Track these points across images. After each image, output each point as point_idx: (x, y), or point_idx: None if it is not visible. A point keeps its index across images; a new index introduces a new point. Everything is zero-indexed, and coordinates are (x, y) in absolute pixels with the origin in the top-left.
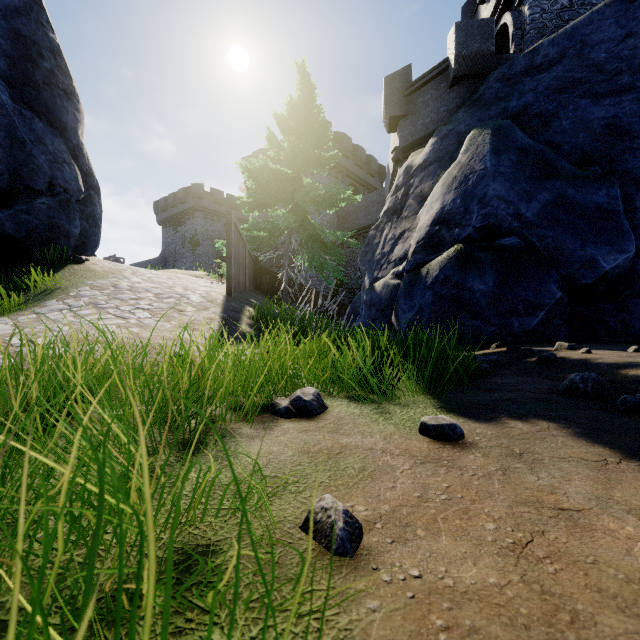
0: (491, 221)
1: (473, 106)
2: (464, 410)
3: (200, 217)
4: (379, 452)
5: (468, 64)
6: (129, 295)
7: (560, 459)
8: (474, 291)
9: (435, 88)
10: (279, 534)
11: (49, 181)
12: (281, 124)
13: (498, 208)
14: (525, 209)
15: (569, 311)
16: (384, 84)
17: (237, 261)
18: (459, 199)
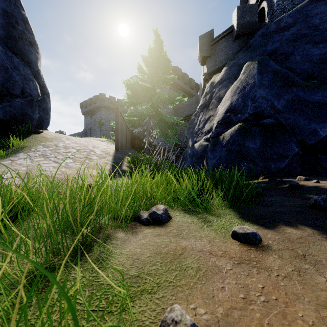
0: (258, 110)
1: (247, 50)
2: (255, 219)
3: (103, 110)
4: (208, 253)
5: (244, 28)
6: (63, 150)
7: None
8: (249, 148)
9: (226, 41)
10: None
11: (21, 90)
12: (145, 61)
13: (262, 103)
14: (277, 103)
15: (301, 159)
16: (199, 39)
17: (121, 132)
18: (240, 98)
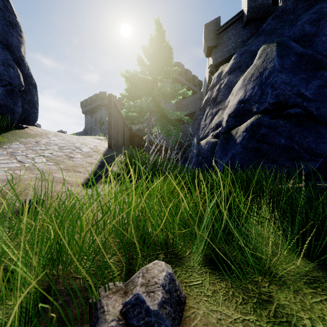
0: (280, 98)
1: (259, 35)
2: None
3: (104, 109)
4: None
5: (255, 12)
6: (41, 147)
7: None
8: (271, 144)
9: (234, 28)
10: None
11: None
12: (145, 51)
13: (285, 90)
14: (304, 90)
15: None
16: (204, 28)
17: (116, 127)
18: (257, 86)
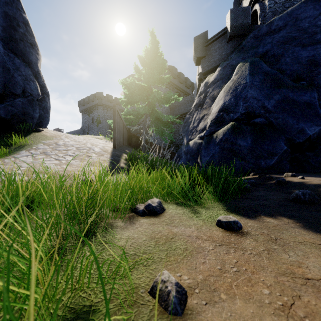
0: (249, 110)
1: (239, 51)
2: (240, 211)
3: (101, 109)
4: (194, 238)
5: (237, 30)
6: (63, 148)
7: (299, 243)
8: (241, 146)
9: (220, 42)
10: (135, 297)
11: (23, 90)
12: (141, 61)
13: (253, 103)
14: (267, 103)
15: (290, 156)
16: (194, 40)
17: (119, 130)
18: (233, 98)
